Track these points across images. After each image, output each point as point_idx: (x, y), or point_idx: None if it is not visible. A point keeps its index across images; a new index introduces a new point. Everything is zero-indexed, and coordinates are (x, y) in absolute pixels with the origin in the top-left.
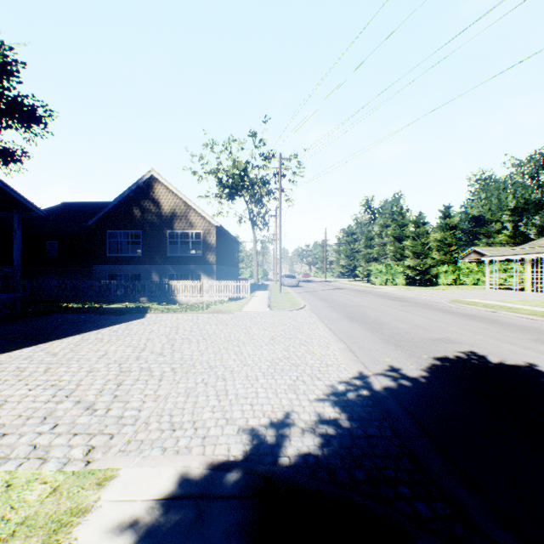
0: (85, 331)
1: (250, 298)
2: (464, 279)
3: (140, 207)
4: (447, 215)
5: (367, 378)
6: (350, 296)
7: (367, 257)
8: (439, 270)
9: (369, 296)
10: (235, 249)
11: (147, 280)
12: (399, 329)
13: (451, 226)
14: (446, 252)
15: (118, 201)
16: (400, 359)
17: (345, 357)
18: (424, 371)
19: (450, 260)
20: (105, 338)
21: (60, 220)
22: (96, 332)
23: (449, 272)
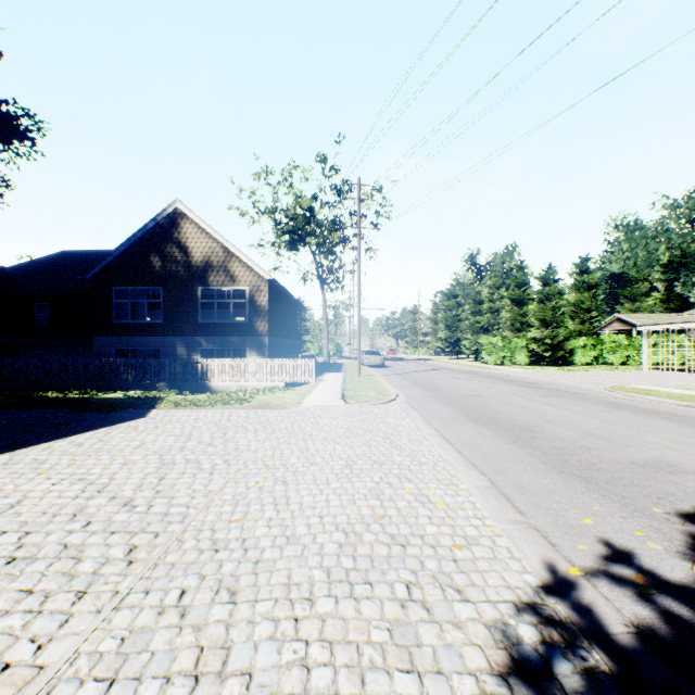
0: (25, 445)
1: (315, 384)
2: (609, 356)
3: (160, 254)
4: (584, 270)
5: (577, 591)
6: (459, 380)
7: (475, 327)
8: (575, 344)
9: (486, 380)
10: (298, 315)
11: (170, 357)
12: (565, 440)
13: (590, 285)
14: (583, 320)
15: (129, 244)
16: (613, 518)
17: (497, 513)
18: (691, 559)
19: (588, 331)
20: (49, 461)
21: (54, 275)
22: (43, 447)
23: (588, 347)
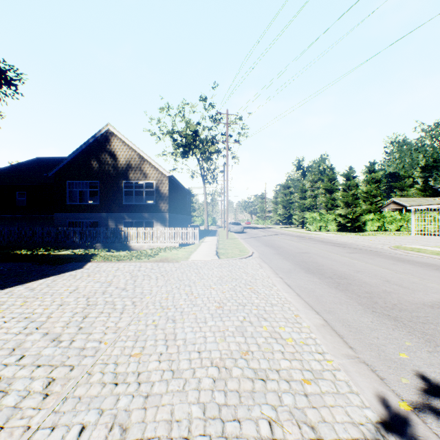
0: None
1: (199, 244)
2: (388, 226)
3: (98, 159)
4: (372, 170)
5: (411, 427)
6: (293, 242)
7: (302, 207)
8: (367, 218)
9: (310, 242)
10: (188, 199)
11: (104, 226)
12: (371, 286)
13: (376, 180)
14: (372, 203)
15: (77, 153)
16: (422, 353)
17: (333, 348)
18: None
19: (375, 209)
20: (7, 302)
21: (30, 173)
22: (6, 291)
23: (375, 220)
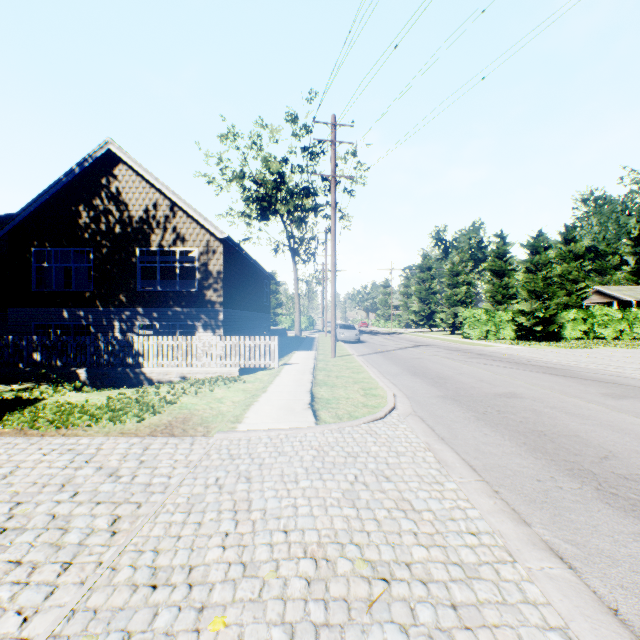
0: None
1: (277, 372)
2: (601, 330)
3: (90, 208)
4: (571, 239)
5: None
6: (459, 363)
7: (452, 300)
8: (565, 318)
9: (493, 363)
10: (265, 286)
11: (102, 334)
12: None
13: (577, 254)
14: (570, 292)
15: (49, 195)
16: None
17: None
18: None
19: (575, 303)
20: None
21: None
22: None
23: (578, 320)
